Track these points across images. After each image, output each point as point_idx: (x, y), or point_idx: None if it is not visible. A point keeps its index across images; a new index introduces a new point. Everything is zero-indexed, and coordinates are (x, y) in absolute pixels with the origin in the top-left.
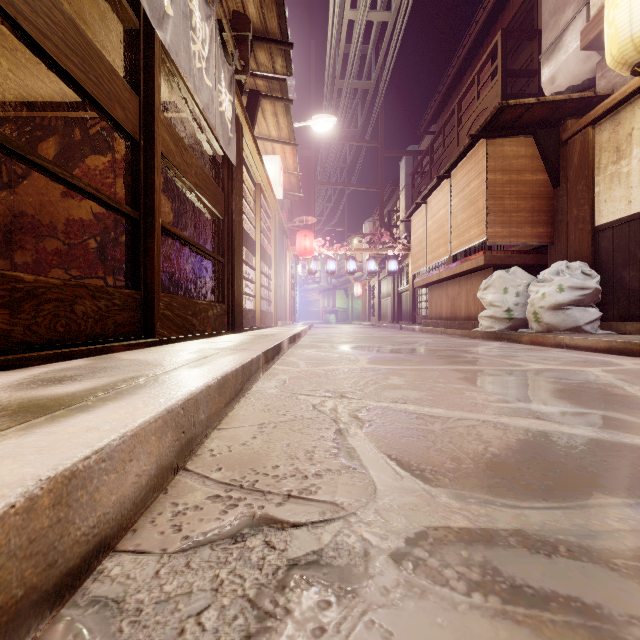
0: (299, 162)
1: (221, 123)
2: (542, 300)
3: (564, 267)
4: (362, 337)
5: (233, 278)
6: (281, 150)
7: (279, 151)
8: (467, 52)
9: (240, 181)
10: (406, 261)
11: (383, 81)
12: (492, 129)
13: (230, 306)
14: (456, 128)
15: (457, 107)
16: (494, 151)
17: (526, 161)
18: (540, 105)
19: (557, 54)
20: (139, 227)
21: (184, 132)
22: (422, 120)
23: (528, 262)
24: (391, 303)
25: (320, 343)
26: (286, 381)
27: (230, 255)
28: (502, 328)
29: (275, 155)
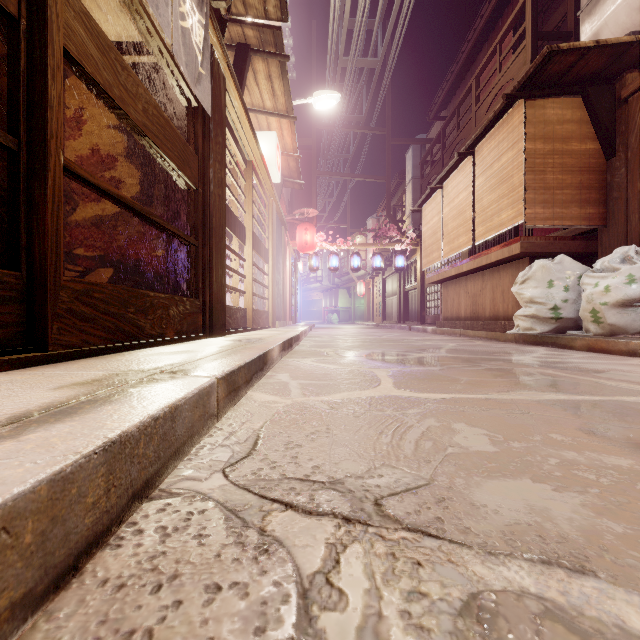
0: (300, 152)
1: (184, 44)
2: (605, 295)
3: (633, 253)
4: (371, 340)
5: (211, 266)
6: (277, 126)
7: (275, 127)
8: (485, 24)
9: (221, 145)
10: (414, 257)
11: (391, 57)
12: (532, 87)
13: (206, 302)
14: (473, 107)
15: (474, 83)
16: (534, 115)
17: (573, 127)
18: (598, 50)
19: (602, 5)
20: (18, 164)
21: (150, 82)
22: (432, 105)
23: (574, 250)
24: (397, 302)
25: (322, 348)
26: (257, 440)
27: (206, 236)
28: (546, 330)
29: (271, 131)
